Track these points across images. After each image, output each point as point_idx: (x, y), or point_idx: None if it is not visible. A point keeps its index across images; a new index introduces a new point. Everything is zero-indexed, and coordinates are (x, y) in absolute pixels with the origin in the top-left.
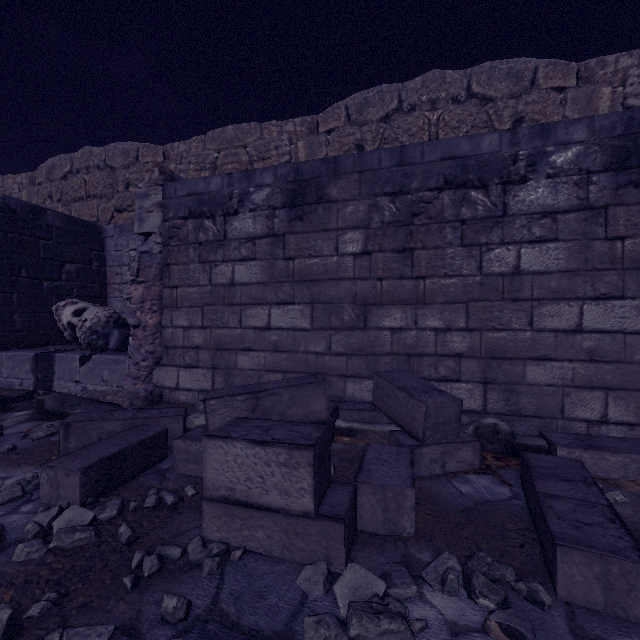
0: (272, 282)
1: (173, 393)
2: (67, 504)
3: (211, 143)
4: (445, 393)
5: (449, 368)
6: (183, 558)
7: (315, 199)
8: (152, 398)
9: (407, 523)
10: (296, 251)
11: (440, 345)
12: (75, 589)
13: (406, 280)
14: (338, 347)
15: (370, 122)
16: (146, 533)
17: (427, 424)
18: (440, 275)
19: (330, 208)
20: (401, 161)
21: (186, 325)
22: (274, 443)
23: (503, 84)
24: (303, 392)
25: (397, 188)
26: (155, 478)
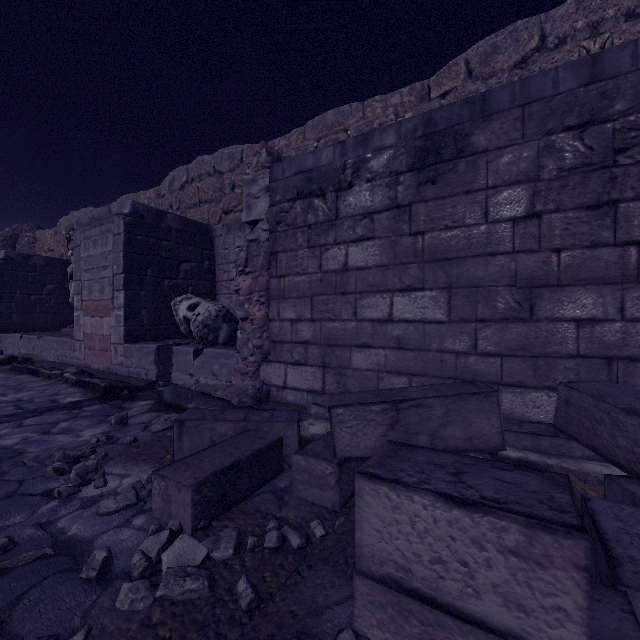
0: (394, 264)
1: (280, 392)
2: (178, 526)
3: (311, 133)
4: None
5: None
6: None
7: (453, 153)
8: (260, 396)
9: None
10: (427, 223)
11: None
12: None
13: (603, 248)
14: (488, 345)
15: (499, 72)
16: (270, 594)
17: None
18: None
19: (476, 162)
20: (594, 76)
21: (294, 318)
22: (492, 509)
23: None
24: (463, 406)
25: (587, 116)
26: (272, 500)
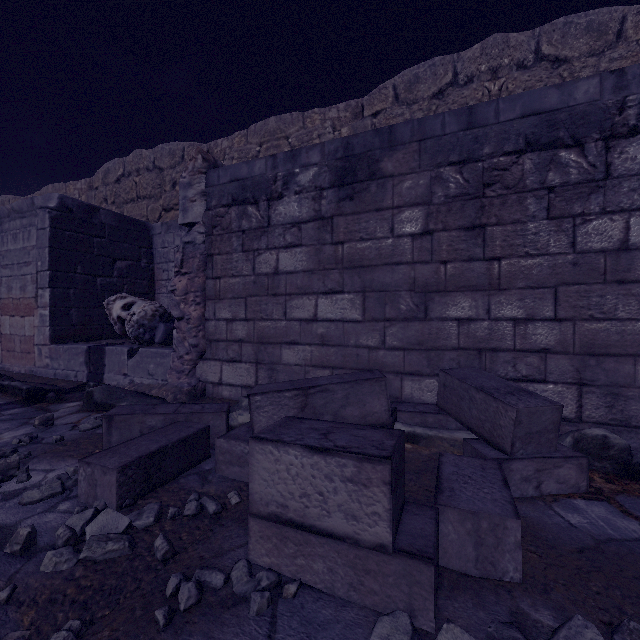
0: (319, 270)
1: (216, 388)
2: (103, 505)
3: (253, 137)
4: (536, 395)
5: (531, 366)
6: (226, 587)
7: (367, 175)
8: (195, 393)
9: (510, 565)
10: (345, 234)
11: (520, 338)
12: (102, 616)
13: (476, 262)
14: (394, 340)
15: (421, 100)
16: (185, 548)
17: (517, 433)
18: (520, 255)
19: (384, 184)
20: (470, 123)
21: (229, 317)
22: (337, 452)
23: (581, 41)
24: (359, 389)
25: (465, 155)
26: (196, 480)
